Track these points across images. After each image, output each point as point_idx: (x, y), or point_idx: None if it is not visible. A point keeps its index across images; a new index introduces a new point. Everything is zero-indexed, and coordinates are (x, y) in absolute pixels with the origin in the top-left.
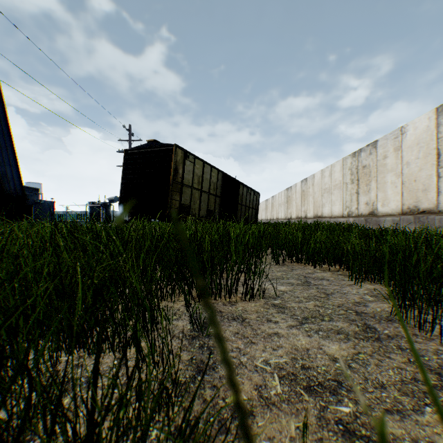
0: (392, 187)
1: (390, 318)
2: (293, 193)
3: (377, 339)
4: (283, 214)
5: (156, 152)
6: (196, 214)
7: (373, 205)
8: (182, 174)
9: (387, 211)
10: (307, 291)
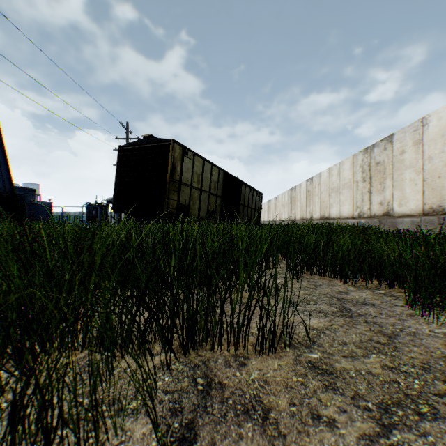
0: (410, 185)
1: None
2: (297, 193)
3: None
4: (287, 215)
5: (152, 148)
6: (196, 215)
7: (388, 205)
8: (180, 172)
9: (405, 211)
10: (354, 329)
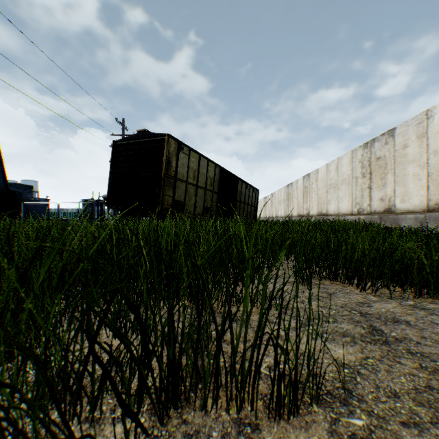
0: (414, 180)
1: None
2: (294, 190)
3: None
4: (283, 211)
5: (146, 143)
6: (192, 212)
7: (390, 201)
8: (175, 167)
9: (408, 207)
10: (399, 366)
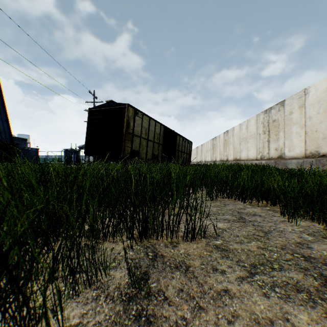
0: (296, 136)
1: None
2: (217, 142)
3: None
4: (210, 157)
5: (112, 110)
6: (144, 158)
7: (281, 150)
8: (133, 127)
9: (293, 155)
10: (245, 229)
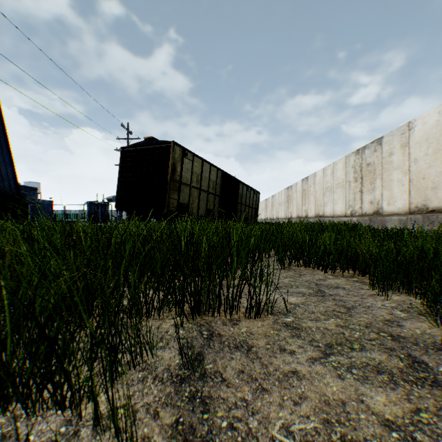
0: (398, 185)
1: (438, 346)
2: (293, 192)
3: (435, 382)
4: (283, 213)
5: (153, 150)
6: (195, 214)
7: (378, 204)
8: (180, 172)
9: (394, 210)
10: (323, 304)
